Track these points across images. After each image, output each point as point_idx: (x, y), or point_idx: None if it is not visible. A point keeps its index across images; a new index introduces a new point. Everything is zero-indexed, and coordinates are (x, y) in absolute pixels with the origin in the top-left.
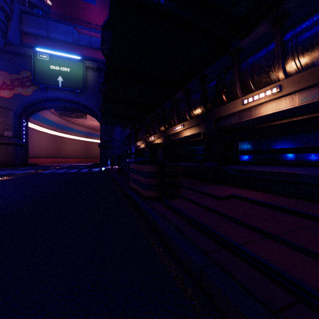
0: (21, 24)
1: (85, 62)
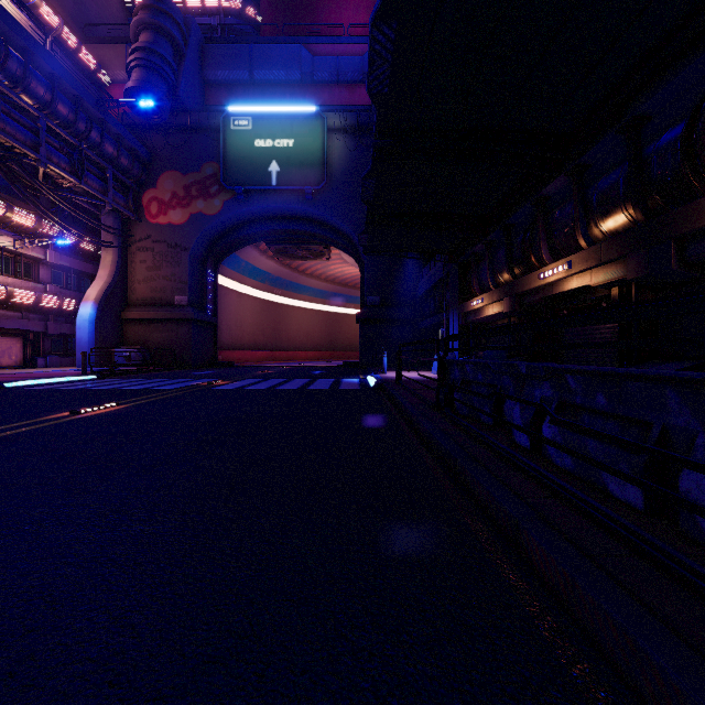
0: (204, 67)
1: (327, 116)
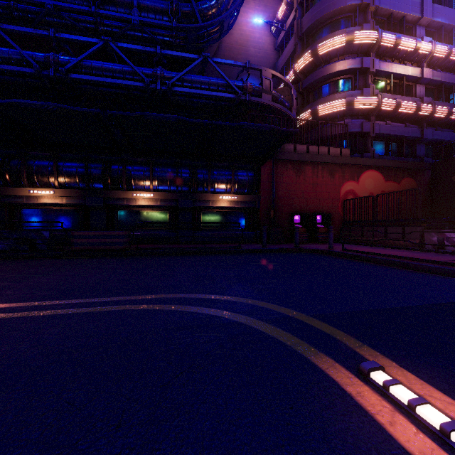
0: None
1: None
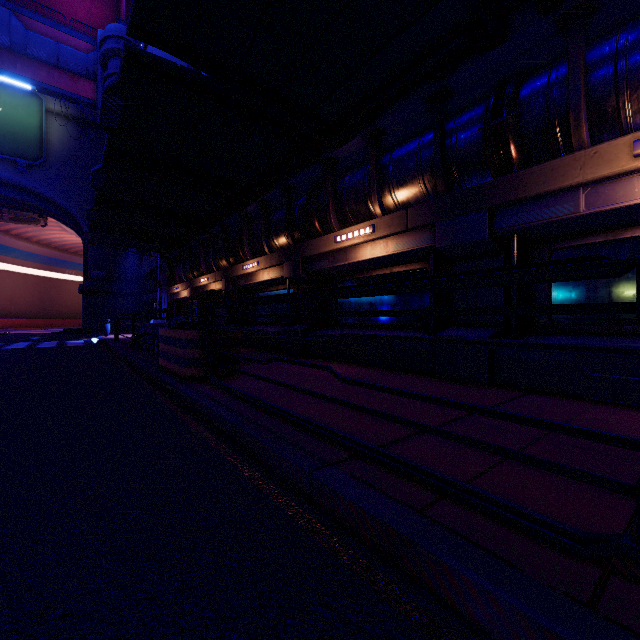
0: None
1: (46, 98)
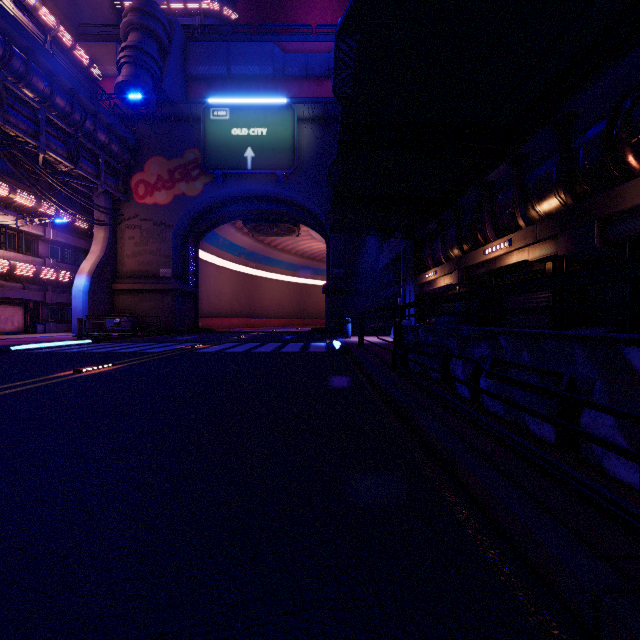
0: (186, 63)
1: (297, 107)
